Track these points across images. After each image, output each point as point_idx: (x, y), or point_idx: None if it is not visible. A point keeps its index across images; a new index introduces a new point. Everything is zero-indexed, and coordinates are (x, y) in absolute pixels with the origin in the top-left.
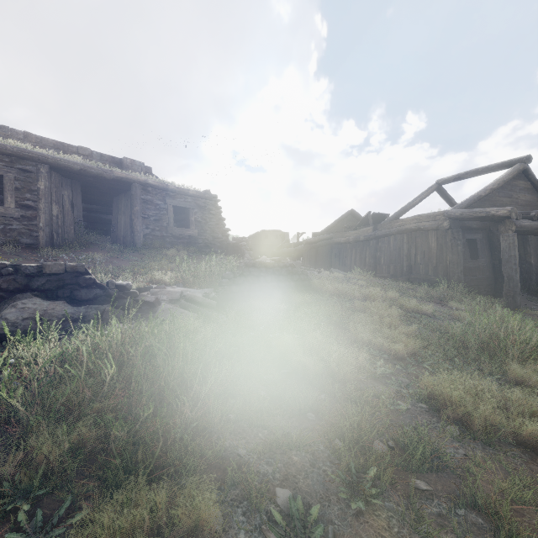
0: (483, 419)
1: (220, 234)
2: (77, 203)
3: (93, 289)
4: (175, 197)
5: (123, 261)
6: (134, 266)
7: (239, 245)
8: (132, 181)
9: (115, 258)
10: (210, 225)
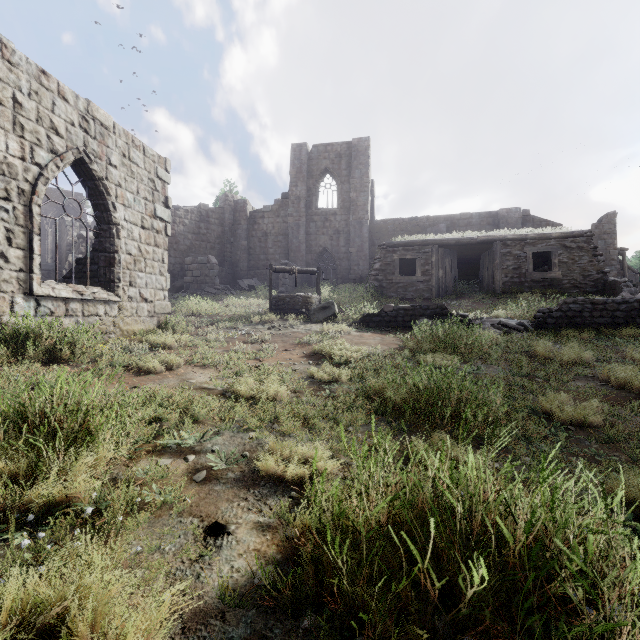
0: (625, 381)
1: (594, 271)
2: (454, 265)
3: (449, 316)
4: (534, 244)
5: (481, 304)
6: (486, 307)
7: (616, 283)
8: (493, 240)
9: (476, 303)
10: (579, 264)
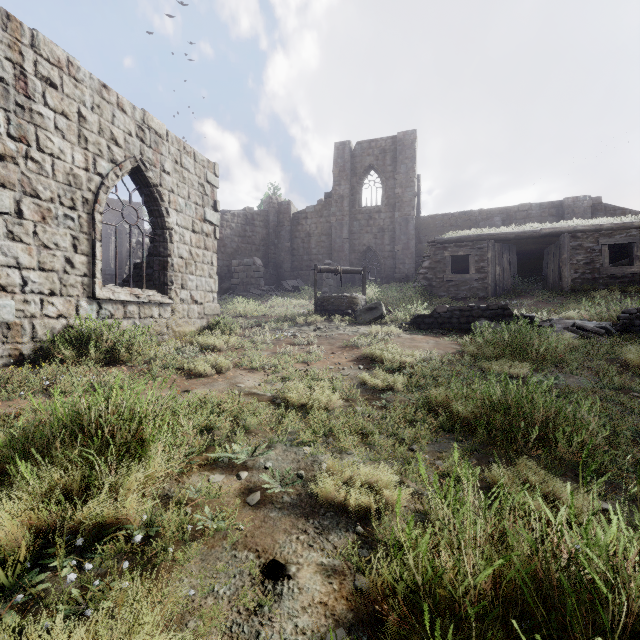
0: None
1: None
2: (513, 261)
3: (512, 318)
4: (611, 234)
5: (547, 304)
6: (553, 307)
7: None
8: (559, 232)
9: (540, 302)
10: None
